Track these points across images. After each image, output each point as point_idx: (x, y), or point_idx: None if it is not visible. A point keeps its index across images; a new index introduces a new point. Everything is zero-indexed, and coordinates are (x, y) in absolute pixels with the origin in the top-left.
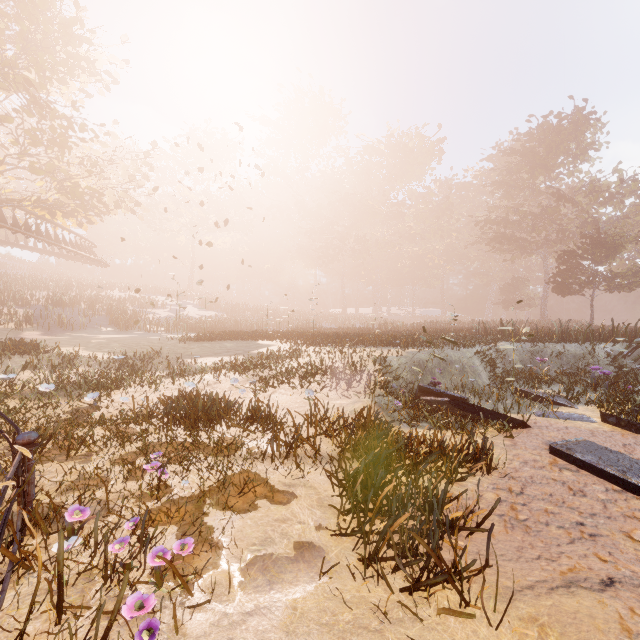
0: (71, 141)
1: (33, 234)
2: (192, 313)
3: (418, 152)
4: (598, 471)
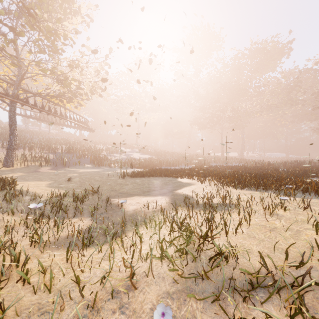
0: (60, 48)
1: (51, 112)
2: (136, 156)
3: (273, 52)
4: None
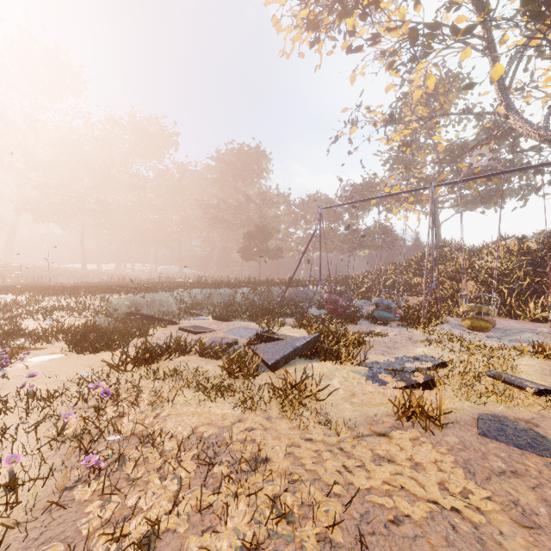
0: None
1: None
2: None
3: (158, 138)
4: (189, 331)
